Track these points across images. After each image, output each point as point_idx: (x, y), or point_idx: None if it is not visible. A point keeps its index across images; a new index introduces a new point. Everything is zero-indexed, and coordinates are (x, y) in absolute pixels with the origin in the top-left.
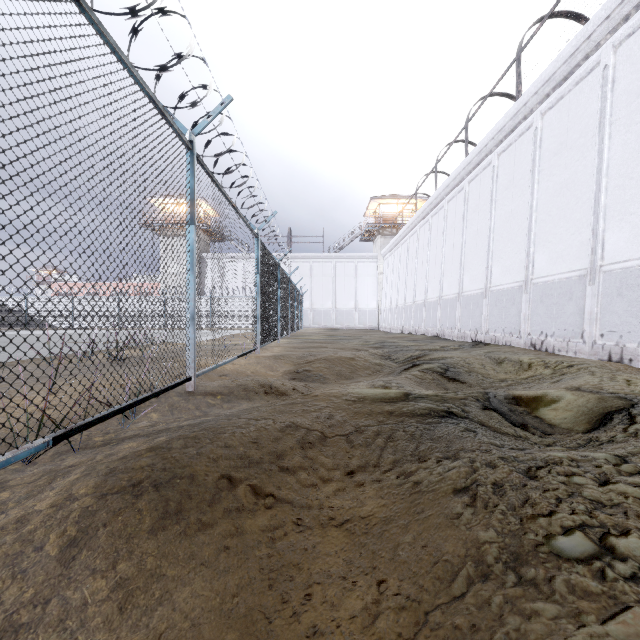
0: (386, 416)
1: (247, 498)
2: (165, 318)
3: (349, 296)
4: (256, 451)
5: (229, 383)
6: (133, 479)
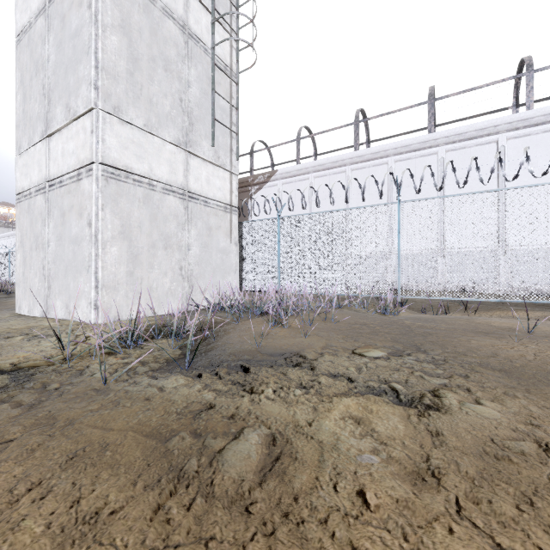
0: None
1: None
2: None
3: None
4: None
5: None
6: None
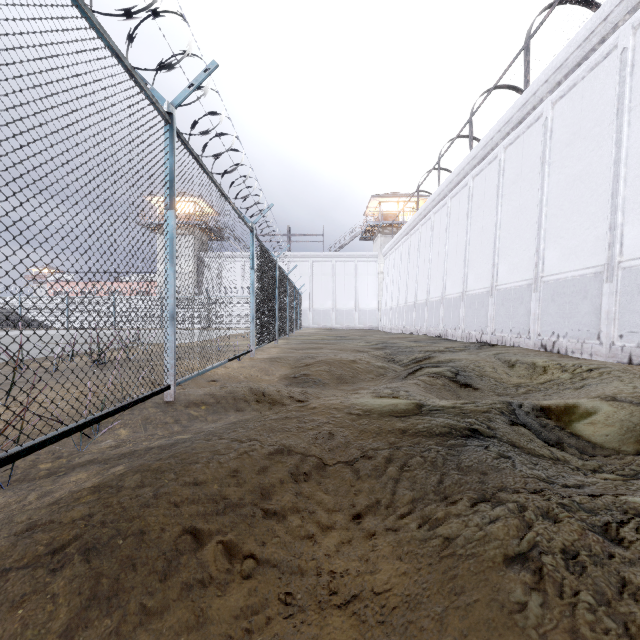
0: (398, 436)
1: (217, 564)
2: (162, 318)
3: (349, 296)
4: (235, 489)
5: (216, 391)
6: (55, 542)
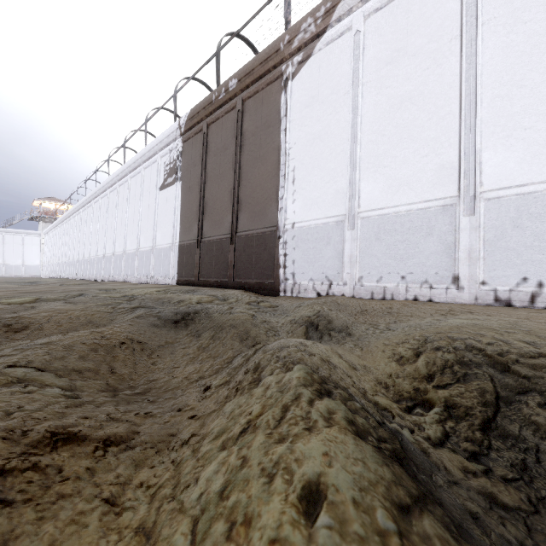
0: None
1: None
2: None
3: (17, 256)
4: None
5: None
6: None
